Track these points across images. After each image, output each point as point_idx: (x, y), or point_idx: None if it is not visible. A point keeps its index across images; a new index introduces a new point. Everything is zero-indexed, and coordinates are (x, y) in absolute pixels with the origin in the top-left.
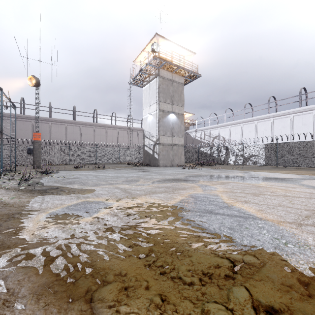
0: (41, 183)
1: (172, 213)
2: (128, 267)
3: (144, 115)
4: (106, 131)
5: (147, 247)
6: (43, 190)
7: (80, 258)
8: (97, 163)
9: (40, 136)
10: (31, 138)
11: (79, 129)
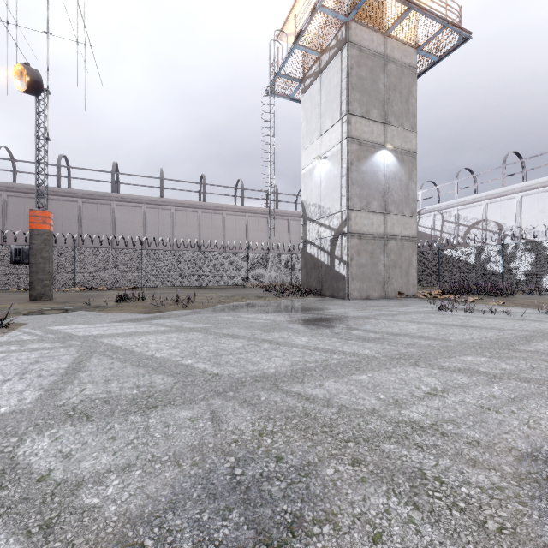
0: None
1: None
2: None
3: (306, 166)
4: (224, 218)
5: None
6: None
7: None
8: (200, 285)
9: (45, 218)
10: (77, 234)
11: (170, 215)
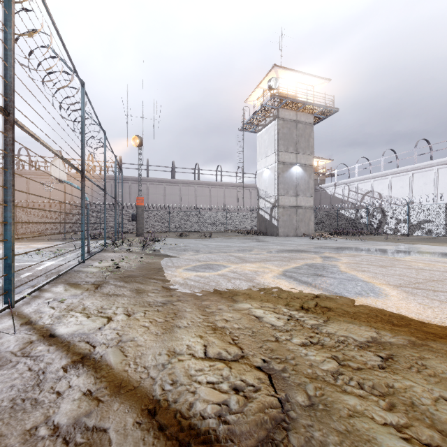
0: (158, 250)
1: (283, 274)
2: (248, 292)
3: (259, 170)
4: (210, 190)
5: (261, 287)
6: (166, 255)
7: (219, 288)
8: (200, 230)
9: (143, 200)
10: (129, 201)
11: (178, 189)
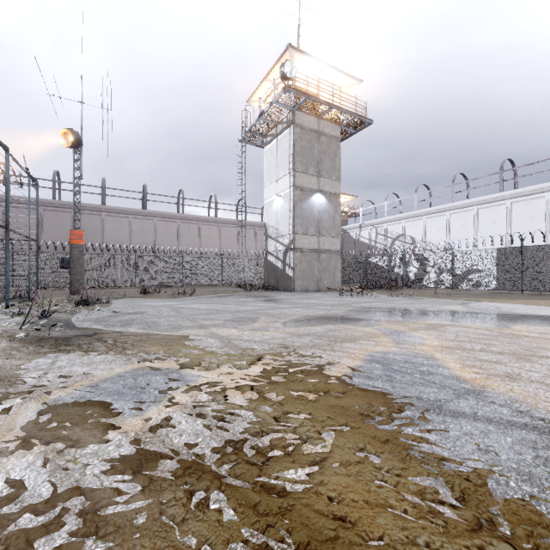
0: (68, 324)
1: (341, 411)
2: None
3: (268, 198)
4: (200, 228)
5: None
6: (64, 340)
7: None
8: (183, 284)
9: (81, 236)
10: None
11: (153, 224)
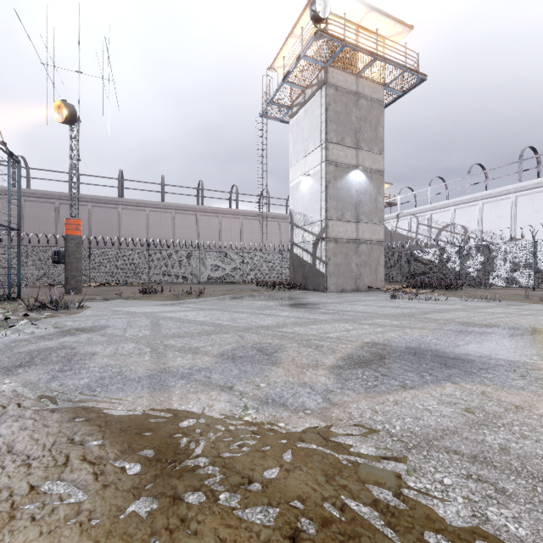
0: None
1: None
2: None
3: (293, 180)
4: (220, 220)
5: None
6: None
7: None
8: (200, 281)
9: (78, 225)
10: (87, 235)
11: (171, 218)
